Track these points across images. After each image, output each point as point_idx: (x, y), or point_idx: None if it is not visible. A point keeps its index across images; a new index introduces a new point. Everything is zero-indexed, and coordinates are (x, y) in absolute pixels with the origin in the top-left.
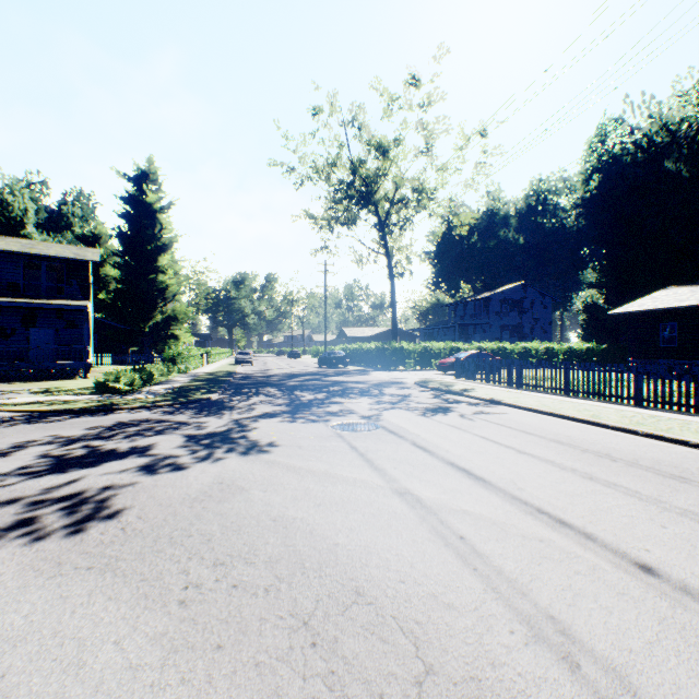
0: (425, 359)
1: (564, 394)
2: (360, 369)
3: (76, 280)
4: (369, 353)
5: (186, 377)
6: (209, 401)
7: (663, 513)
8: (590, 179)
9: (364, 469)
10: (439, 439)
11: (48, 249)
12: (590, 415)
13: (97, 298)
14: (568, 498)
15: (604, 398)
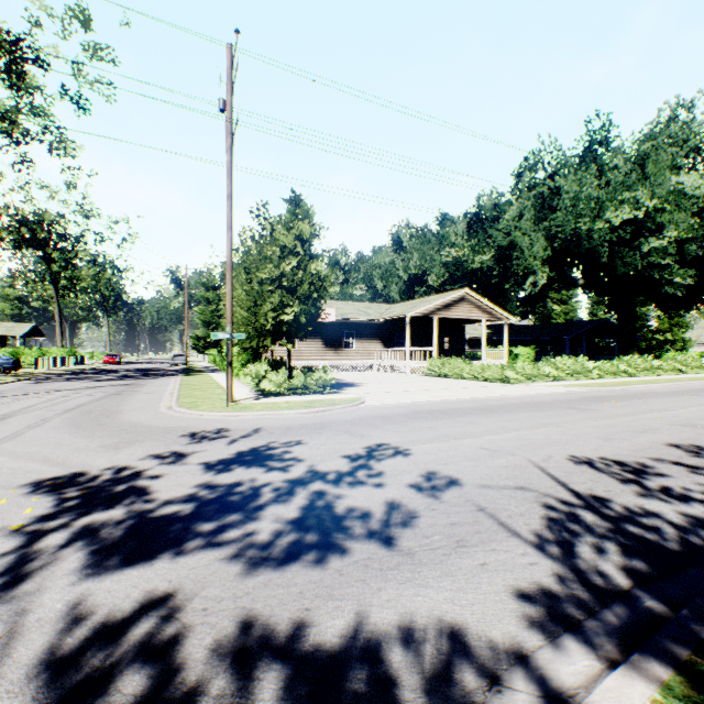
0: None
1: None
2: None
3: None
4: None
5: None
6: None
7: None
8: None
9: None
10: None
11: None
12: None
13: None
14: None
15: None
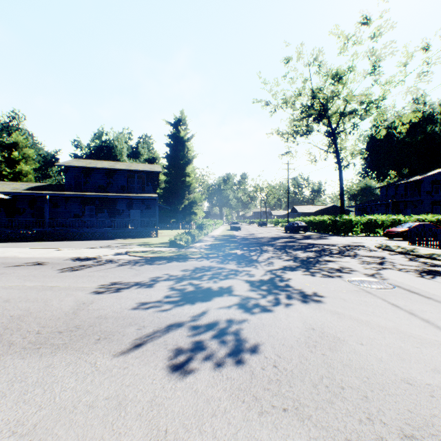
0: (369, 228)
1: None
2: (318, 235)
3: (150, 182)
4: (322, 223)
5: (209, 238)
6: (237, 255)
7: None
8: None
9: (434, 331)
10: None
11: (137, 167)
12: None
13: None
14: None
15: None
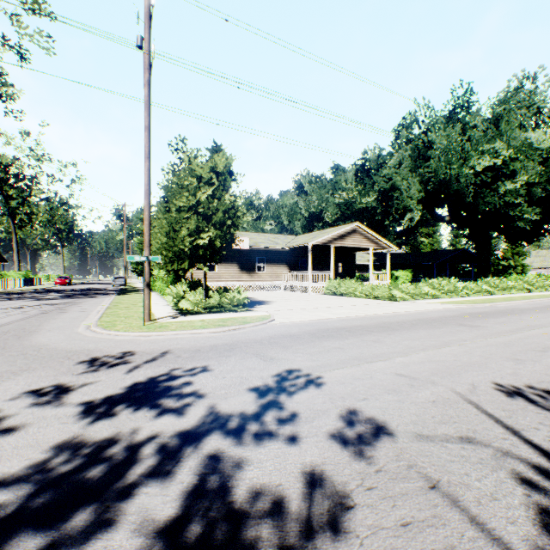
0: None
1: None
2: None
3: None
4: None
5: None
6: None
7: None
8: None
9: None
10: None
11: None
12: None
13: None
14: None
15: None
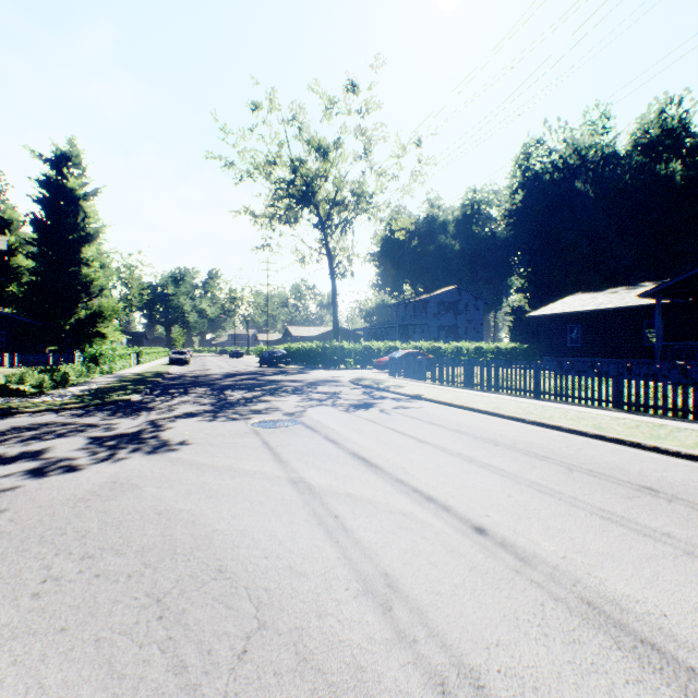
0: (365, 358)
1: (479, 389)
2: (301, 368)
3: None
4: (311, 352)
5: (109, 378)
6: (128, 402)
7: (514, 486)
8: (516, 193)
9: (268, 462)
10: (352, 432)
11: None
12: (492, 407)
13: (7, 291)
14: (443, 478)
15: (511, 391)
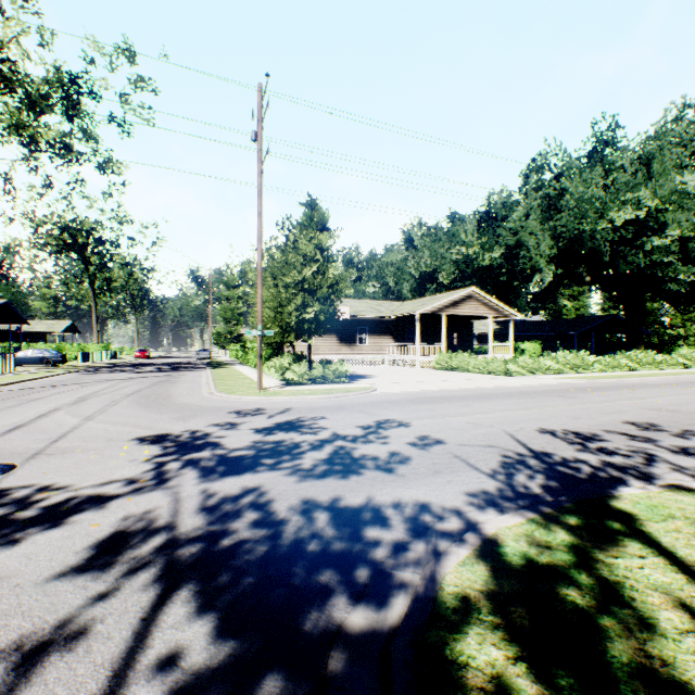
0: None
1: None
2: None
3: None
4: None
5: None
6: None
7: None
8: None
9: (87, 427)
10: None
11: None
12: None
13: None
14: (6, 421)
15: None
